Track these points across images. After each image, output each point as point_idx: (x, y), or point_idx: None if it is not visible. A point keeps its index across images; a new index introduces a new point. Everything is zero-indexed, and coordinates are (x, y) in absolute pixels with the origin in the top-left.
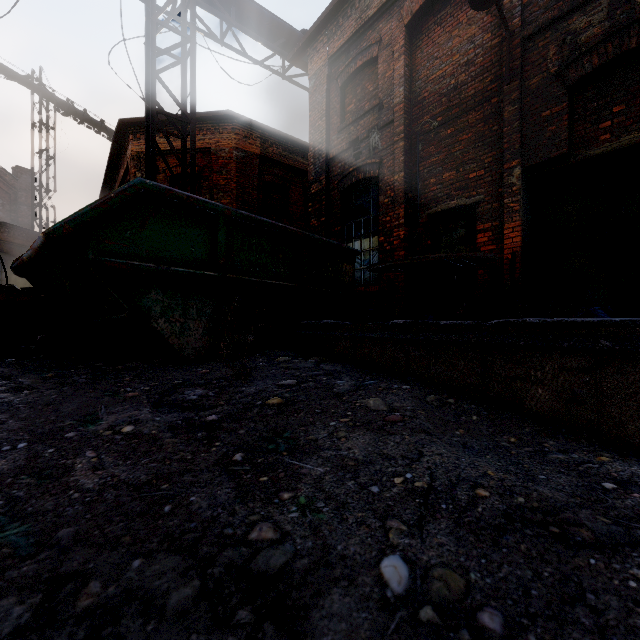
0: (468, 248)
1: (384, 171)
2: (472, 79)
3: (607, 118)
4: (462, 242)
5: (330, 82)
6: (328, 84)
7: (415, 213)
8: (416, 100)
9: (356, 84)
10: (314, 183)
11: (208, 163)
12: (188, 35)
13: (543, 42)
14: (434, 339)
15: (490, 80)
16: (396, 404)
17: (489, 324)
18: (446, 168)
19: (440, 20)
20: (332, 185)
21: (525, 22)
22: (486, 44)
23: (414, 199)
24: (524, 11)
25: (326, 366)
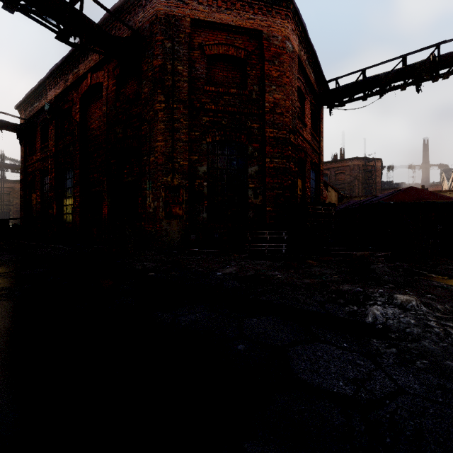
0: None
1: None
2: None
3: None
4: None
5: None
6: None
7: None
8: None
9: None
10: None
11: (12, 191)
12: (2, 177)
13: None
14: None
15: None
16: None
17: None
18: None
19: None
20: None
21: None
22: None
23: None
24: None
25: None
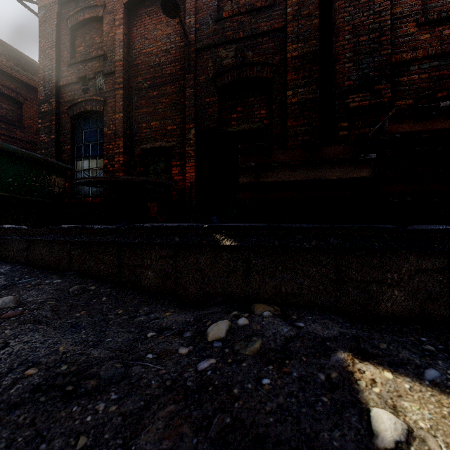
0: (167, 176)
1: (108, 109)
2: (169, 63)
3: (235, 112)
4: (163, 172)
5: (61, 20)
6: (58, 21)
7: (132, 146)
8: (133, 63)
9: (85, 32)
10: (44, 103)
11: None
12: None
13: (206, 56)
14: (84, 240)
15: (179, 68)
16: (30, 299)
17: (124, 228)
18: (153, 118)
19: (149, 13)
20: (62, 109)
21: (197, 39)
22: (177, 43)
23: (131, 136)
24: (197, 32)
25: None
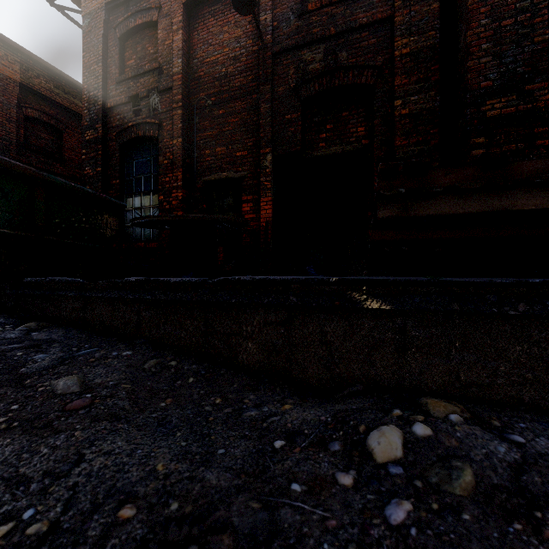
0: (236, 215)
1: (164, 133)
2: (238, 73)
3: (324, 131)
4: (231, 209)
5: (108, 29)
6: (105, 30)
7: (193, 178)
8: (194, 76)
9: (136, 41)
10: (89, 129)
11: None
12: None
13: (286, 61)
14: (160, 298)
15: (252, 78)
16: (98, 380)
17: (212, 282)
18: (219, 143)
19: (214, 12)
20: (110, 136)
21: (275, 41)
22: (249, 48)
23: (192, 165)
24: (274, 32)
25: (39, 334)
